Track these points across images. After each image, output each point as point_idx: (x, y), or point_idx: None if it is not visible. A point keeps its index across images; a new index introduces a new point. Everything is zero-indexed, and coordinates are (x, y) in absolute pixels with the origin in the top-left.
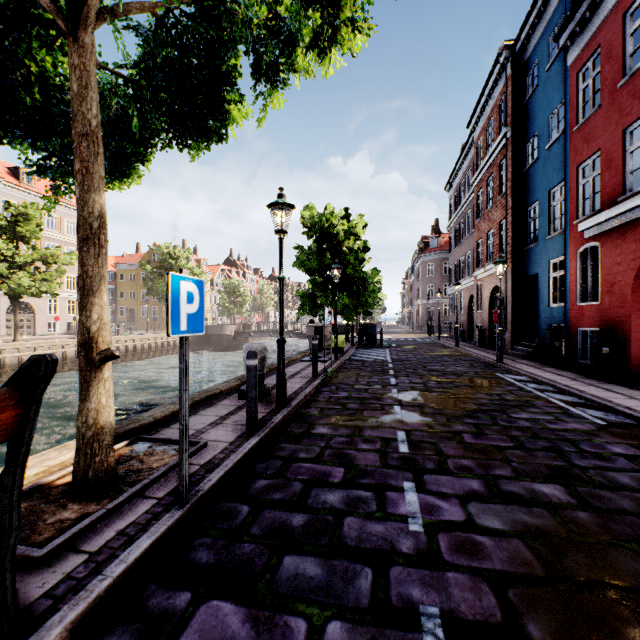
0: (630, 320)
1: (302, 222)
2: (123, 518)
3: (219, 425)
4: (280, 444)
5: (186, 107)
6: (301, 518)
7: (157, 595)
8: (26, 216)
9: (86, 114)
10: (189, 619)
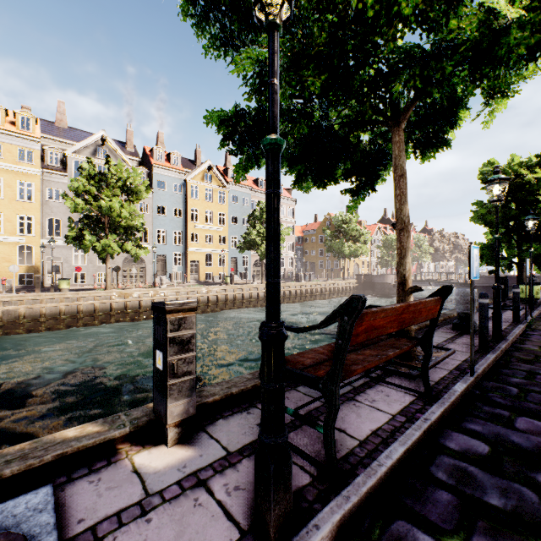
0: None
1: (480, 178)
2: (436, 373)
3: (452, 343)
4: (514, 362)
5: (431, 133)
6: None
7: (485, 407)
8: None
9: (401, 165)
10: (514, 420)
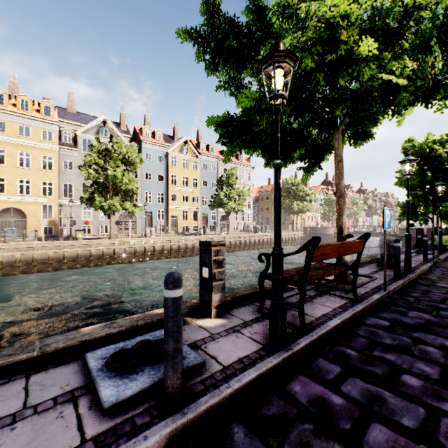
0: None
1: (403, 152)
2: (362, 290)
3: (375, 274)
4: (416, 285)
5: (360, 129)
6: (443, 306)
7: (391, 307)
8: (232, 174)
9: (340, 154)
10: (407, 312)
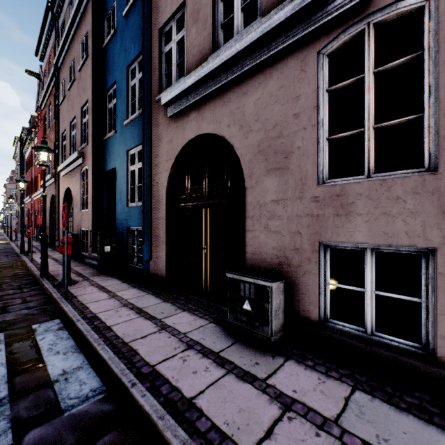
0: (28, 222)
1: None
2: None
3: None
4: None
5: None
6: None
7: None
8: None
9: None
10: None
